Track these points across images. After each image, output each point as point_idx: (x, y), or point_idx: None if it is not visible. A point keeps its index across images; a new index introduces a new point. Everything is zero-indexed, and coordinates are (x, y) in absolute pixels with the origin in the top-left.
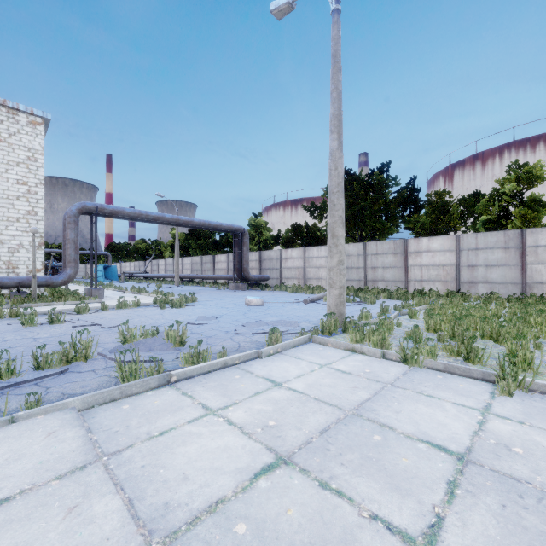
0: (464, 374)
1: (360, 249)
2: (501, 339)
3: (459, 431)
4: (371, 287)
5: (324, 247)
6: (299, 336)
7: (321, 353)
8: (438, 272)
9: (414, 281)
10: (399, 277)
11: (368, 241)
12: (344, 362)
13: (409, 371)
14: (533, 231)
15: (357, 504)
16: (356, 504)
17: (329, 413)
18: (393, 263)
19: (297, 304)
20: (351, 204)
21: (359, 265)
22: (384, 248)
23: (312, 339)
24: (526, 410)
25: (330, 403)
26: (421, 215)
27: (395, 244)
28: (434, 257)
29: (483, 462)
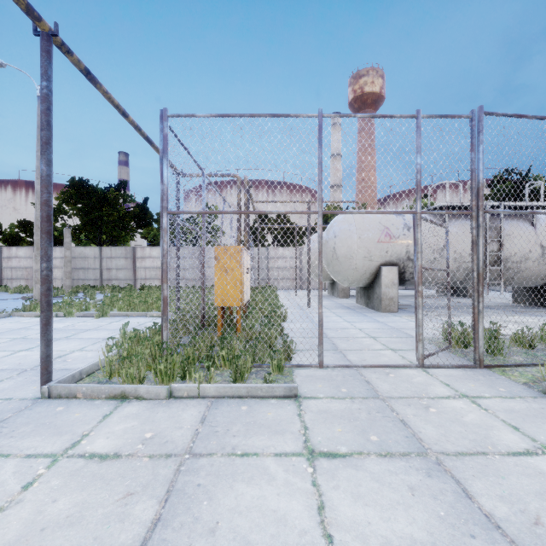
0: (91, 315)
1: (96, 252)
2: (133, 304)
3: (62, 326)
4: (107, 285)
5: (59, 248)
6: (1, 313)
7: (15, 319)
8: (157, 273)
9: (140, 279)
10: (130, 277)
11: (108, 245)
12: (29, 320)
13: (65, 318)
14: (206, 249)
15: (2, 338)
16: (2, 338)
17: (5, 330)
18: (125, 265)
19: (14, 301)
20: (89, 211)
21: (96, 267)
22: (117, 253)
23: (13, 314)
24: (98, 320)
25: (7, 329)
26: (154, 228)
27: (126, 250)
28: (154, 262)
29: (60, 329)
